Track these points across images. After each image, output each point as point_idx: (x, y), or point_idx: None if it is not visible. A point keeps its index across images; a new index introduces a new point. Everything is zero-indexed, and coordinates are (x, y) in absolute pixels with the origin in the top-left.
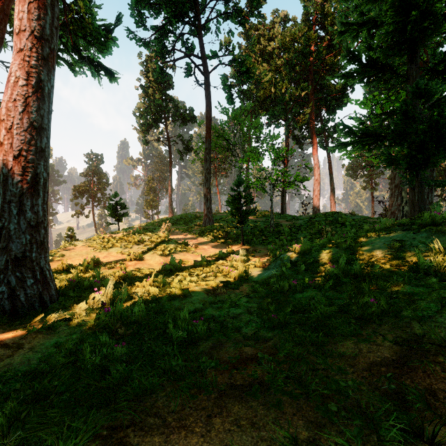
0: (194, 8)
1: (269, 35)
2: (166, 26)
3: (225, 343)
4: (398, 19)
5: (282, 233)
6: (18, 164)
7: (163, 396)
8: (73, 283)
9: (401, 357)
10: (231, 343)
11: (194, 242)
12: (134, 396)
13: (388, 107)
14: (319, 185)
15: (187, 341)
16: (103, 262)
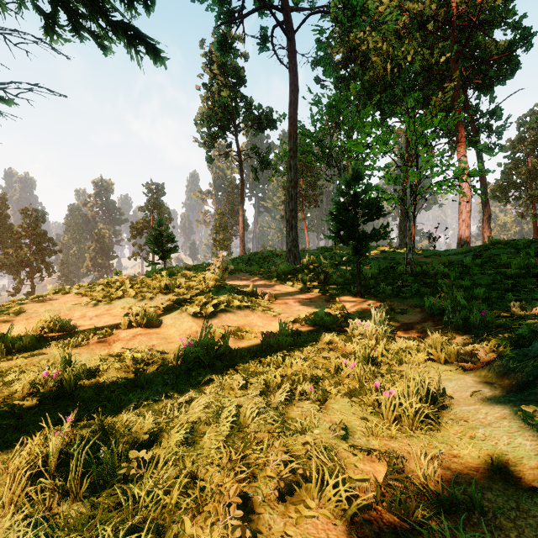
0: None
1: None
2: None
3: None
4: None
5: (434, 276)
6: None
7: None
8: None
9: None
10: None
11: (269, 290)
12: None
13: None
14: (469, 204)
15: None
16: (79, 328)
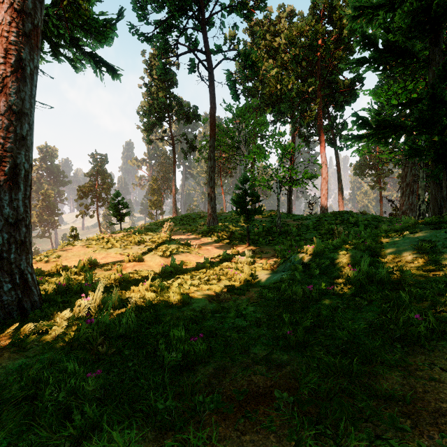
0: (198, 0)
1: (275, 30)
2: (169, 20)
3: (229, 368)
4: None
5: (290, 233)
6: None
7: None
8: (62, 287)
9: None
10: (236, 368)
11: (198, 242)
12: None
13: (404, 98)
14: (327, 184)
15: (182, 365)
16: (100, 263)
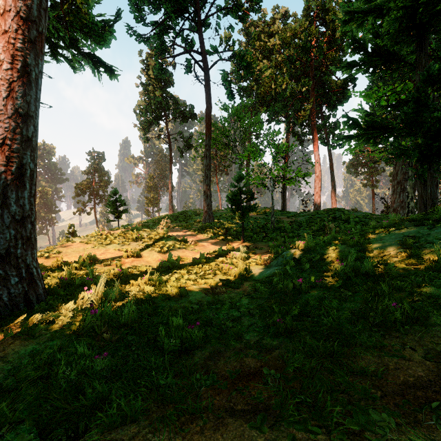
0: (194, 3)
1: (269, 31)
2: (165, 21)
3: (224, 352)
4: (408, 3)
5: (283, 230)
6: (2, 153)
7: (146, 425)
8: (65, 281)
9: (440, 378)
10: (230, 352)
11: (194, 238)
12: (110, 425)
13: (393, 100)
14: (320, 182)
15: (181, 350)
16: (100, 259)
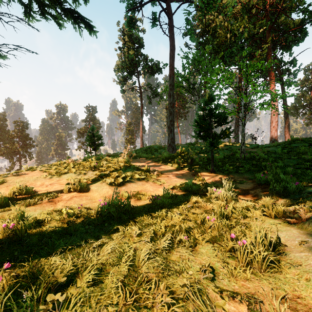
0: None
1: None
2: None
3: None
4: None
5: (258, 160)
6: None
7: None
8: None
9: None
10: None
11: (157, 168)
12: None
13: None
14: (277, 117)
15: None
16: (38, 192)
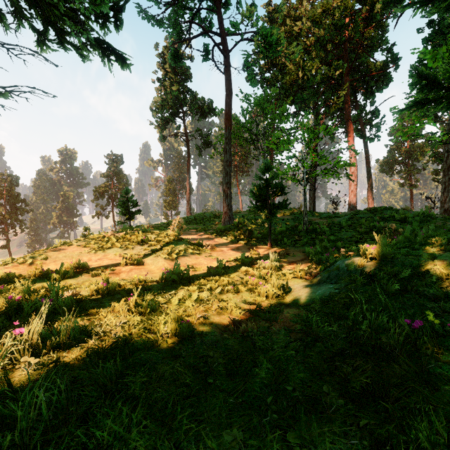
0: None
1: (295, 15)
2: (181, 1)
3: None
4: None
5: (319, 232)
6: None
7: None
8: (14, 302)
9: None
10: None
11: (211, 242)
12: None
13: None
14: (356, 179)
15: None
16: (92, 266)
